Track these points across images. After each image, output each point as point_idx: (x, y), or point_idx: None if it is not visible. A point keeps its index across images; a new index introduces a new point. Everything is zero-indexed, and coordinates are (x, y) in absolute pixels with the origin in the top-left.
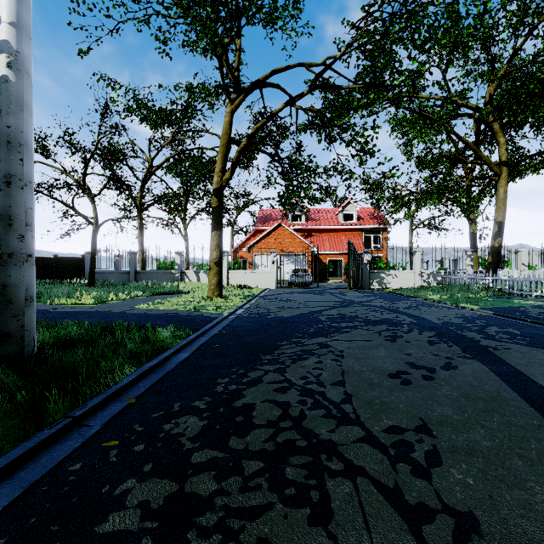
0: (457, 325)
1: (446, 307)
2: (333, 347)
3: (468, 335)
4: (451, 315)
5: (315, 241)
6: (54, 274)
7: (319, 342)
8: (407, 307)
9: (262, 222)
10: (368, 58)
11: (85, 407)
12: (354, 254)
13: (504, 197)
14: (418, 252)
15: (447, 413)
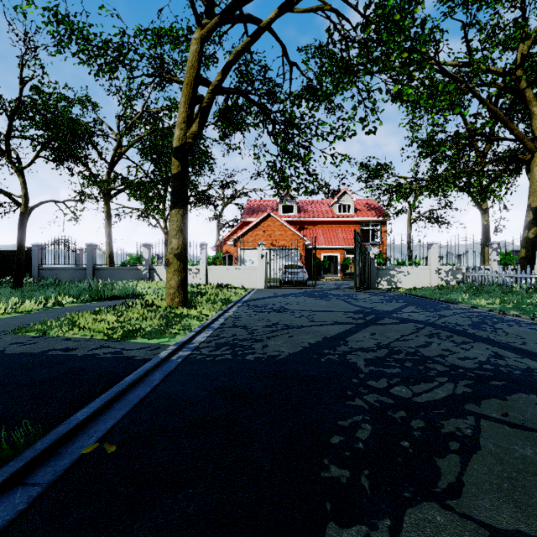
0: None
1: (530, 323)
2: None
3: None
4: None
5: (308, 235)
6: None
7: None
8: (473, 324)
9: (249, 213)
10: None
11: None
12: (360, 247)
13: None
14: (435, 245)
15: None
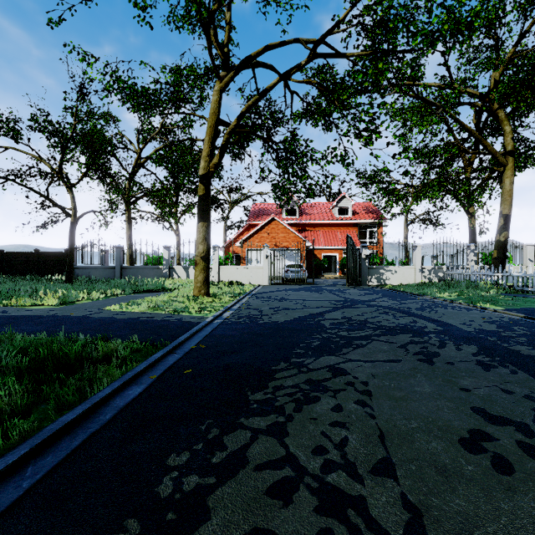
0: (495, 333)
1: (463, 307)
2: (351, 374)
3: (523, 351)
4: (478, 319)
5: (310, 236)
6: (35, 270)
7: (329, 365)
8: (419, 308)
9: (255, 216)
10: (369, 35)
11: None
12: (352, 249)
13: (510, 189)
14: (419, 247)
15: None
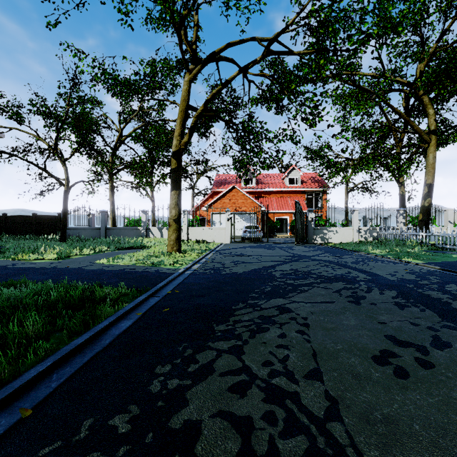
0: (414, 282)
1: (391, 261)
2: (294, 311)
3: (433, 295)
4: (401, 271)
5: (264, 202)
6: (33, 231)
7: (277, 305)
8: (354, 261)
9: (218, 185)
10: (314, 34)
11: None
12: (300, 213)
13: (433, 162)
14: (356, 211)
15: None
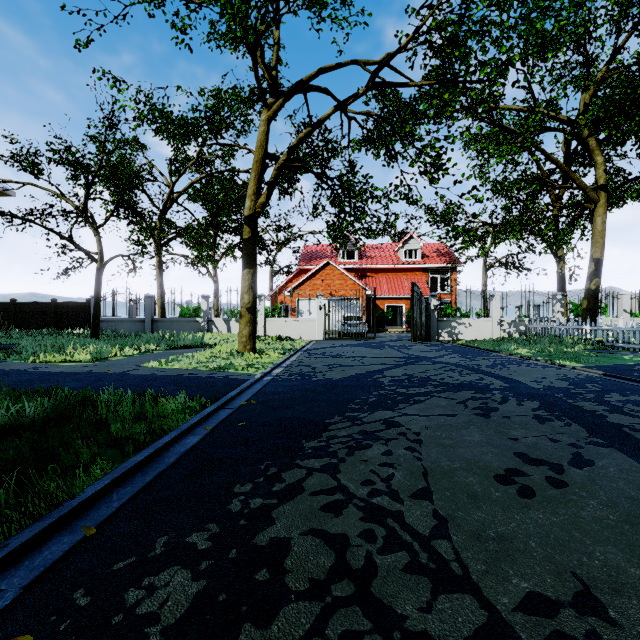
0: (564, 390)
1: (540, 365)
2: (405, 426)
3: (586, 406)
4: (551, 377)
5: (371, 283)
6: (53, 323)
7: (384, 419)
8: (490, 365)
9: (306, 260)
10: (438, 55)
11: (1, 551)
12: (419, 298)
13: (602, 229)
14: (497, 296)
15: (616, 561)
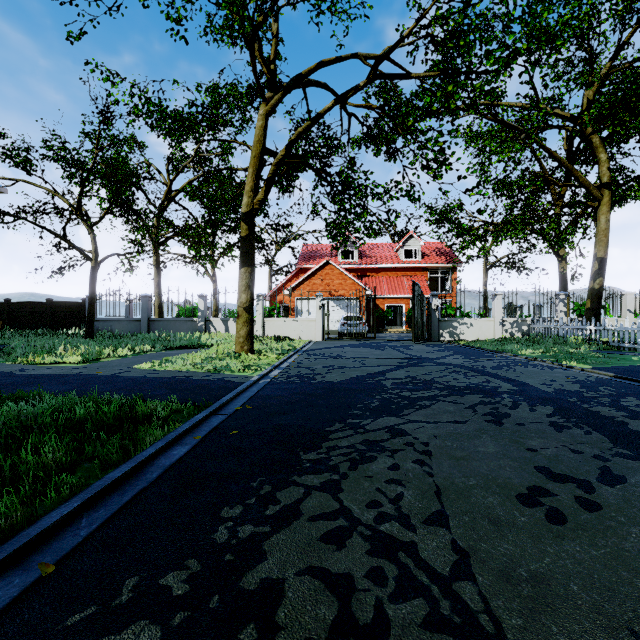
0: (577, 394)
1: (546, 366)
2: (411, 435)
3: (603, 412)
4: (560, 379)
5: (371, 283)
6: (48, 323)
7: (388, 426)
8: (496, 366)
9: (306, 259)
10: (440, 49)
11: None
12: (420, 298)
13: (606, 227)
14: (499, 296)
15: None
